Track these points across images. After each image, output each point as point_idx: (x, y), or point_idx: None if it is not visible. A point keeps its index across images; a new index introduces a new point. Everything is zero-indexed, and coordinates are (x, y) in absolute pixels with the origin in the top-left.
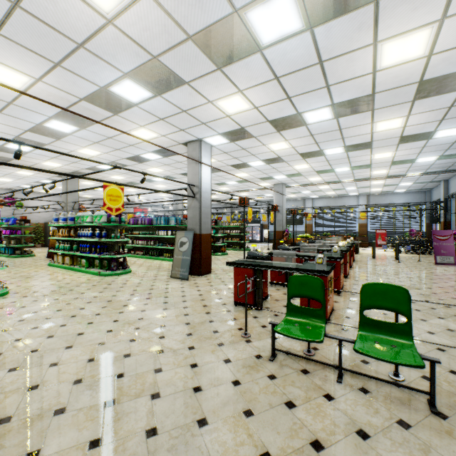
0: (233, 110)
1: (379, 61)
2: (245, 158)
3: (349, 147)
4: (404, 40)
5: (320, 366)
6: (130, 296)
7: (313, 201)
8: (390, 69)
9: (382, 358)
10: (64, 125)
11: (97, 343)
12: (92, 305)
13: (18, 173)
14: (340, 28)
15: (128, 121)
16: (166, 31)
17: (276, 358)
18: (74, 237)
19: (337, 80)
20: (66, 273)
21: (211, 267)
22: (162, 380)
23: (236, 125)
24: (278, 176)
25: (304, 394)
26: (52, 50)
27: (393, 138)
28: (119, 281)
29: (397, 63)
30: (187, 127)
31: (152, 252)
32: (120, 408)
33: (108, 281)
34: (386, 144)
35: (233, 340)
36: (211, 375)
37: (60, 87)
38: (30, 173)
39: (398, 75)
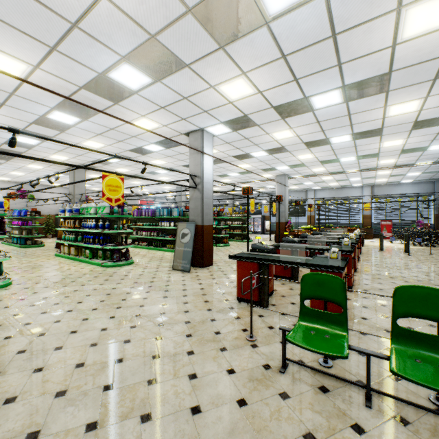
0: (236, 95)
1: (401, 31)
2: (247, 148)
3: (357, 135)
4: (434, 2)
5: (342, 382)
6: (129, 289)
7: (316, 193)
8: (412, 41)
9: (432, 386)
10: (67, 117)
11: (89, 344)
12: (90, 298)
13: (29, 167)
14: None
15: (129, 110)
16: (163, 4)
17: (287, 369)
18: (79, 228)
19: (350, 57)
20: (71, 264)
21: (213, 259)
22: (156, 395)
23: (239, 113)
24: (280, 167)
25: (326, 423)
26: (46, 32)
27: (406, 124)
28: (120, 272)
29: (421, 33)
30: (188, 115)
31: (155, 243)
32: (103, 434)
33: (110, 273)
34: (398, 130)
35: (237, 344)
36: (213, 391)
37: (59, 75)
38: (40, 167)
39: (421, 49)
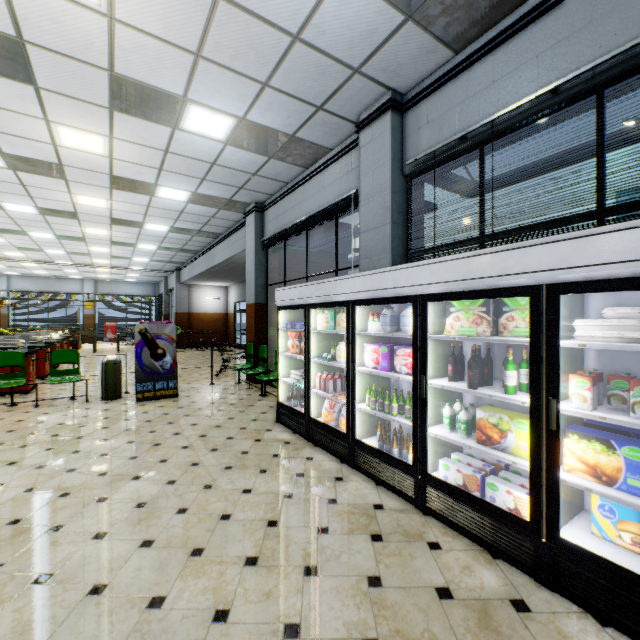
0: None
1: (76, 200)
2: None
3: (61, 236)
4: (91, 198)
5: (23, 407)
6: None
7: (11, 280)
8: (86, 206)
9: (61, 382)
10: None
11: None
12: None
13: None
14: (41, 179)
15: None
16: None
17: None
18: None
19: (41, 197)
20: None
21: None
22: None
23: None
24: None
25: (11, 415)
26: None
27: (105, 240)
28: None
29: (91, 205)
30: None
31: None
32: None
33: None
34: (100, 242)
35: None
36: None
37: None
38: None
39: (94, 210)
